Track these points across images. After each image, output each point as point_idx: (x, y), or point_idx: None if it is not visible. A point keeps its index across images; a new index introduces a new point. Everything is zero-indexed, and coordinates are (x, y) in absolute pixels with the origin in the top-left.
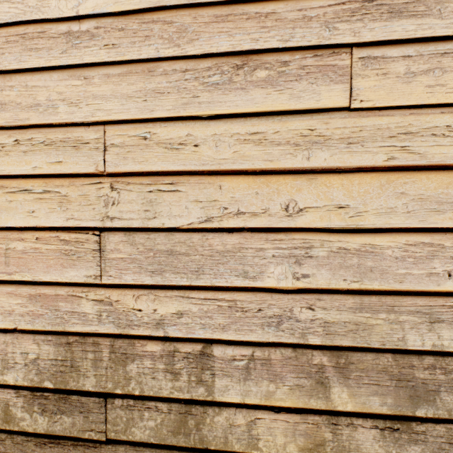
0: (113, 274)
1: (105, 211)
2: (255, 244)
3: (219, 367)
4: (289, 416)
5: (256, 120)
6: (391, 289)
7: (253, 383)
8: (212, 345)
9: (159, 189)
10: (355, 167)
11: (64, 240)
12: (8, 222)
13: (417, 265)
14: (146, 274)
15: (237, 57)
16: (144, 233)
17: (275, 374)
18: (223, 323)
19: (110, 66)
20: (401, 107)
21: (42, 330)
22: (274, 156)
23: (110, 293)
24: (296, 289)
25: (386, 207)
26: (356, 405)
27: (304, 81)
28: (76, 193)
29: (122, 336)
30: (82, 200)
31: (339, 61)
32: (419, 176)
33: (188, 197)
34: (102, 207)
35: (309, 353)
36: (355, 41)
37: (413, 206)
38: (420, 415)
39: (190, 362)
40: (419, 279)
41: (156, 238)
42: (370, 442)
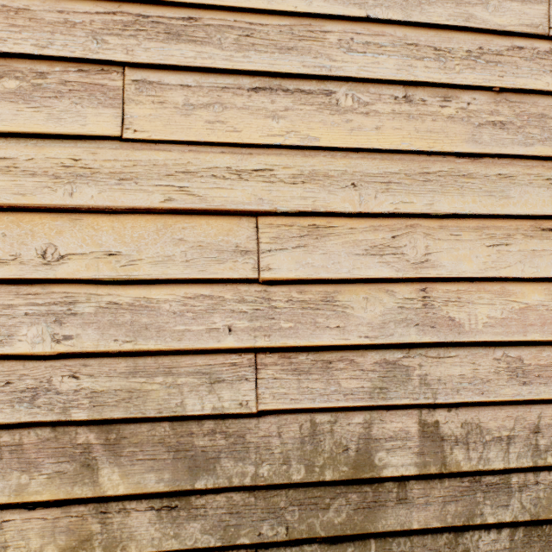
0: None
1: None
2: (2, 300)
3: None
4: (47, 512)
5: (3, 142)
6: (169, 348)
7: None
8: None
9: None
10: (128, 207)
11: None
12: None
13: (197, 320)
14: None
15: None
16: None
17: (29, 461)
18: None
19: None
20: (180, 142)
21: None
22: (28, 189)
23: None
24: (57, 354)
25: (163, 255)
26: (129, 486)
27: (66, 99)
28: None
29: None
30: None
31: (109, 81)
32: (199, 221)
33: None
34: None
35: (73, 431)
36: (128, 60)
37: (192, 254)
38: (200, 487)
39: None
40: (199, 336)
41: None
42: (146, 527)
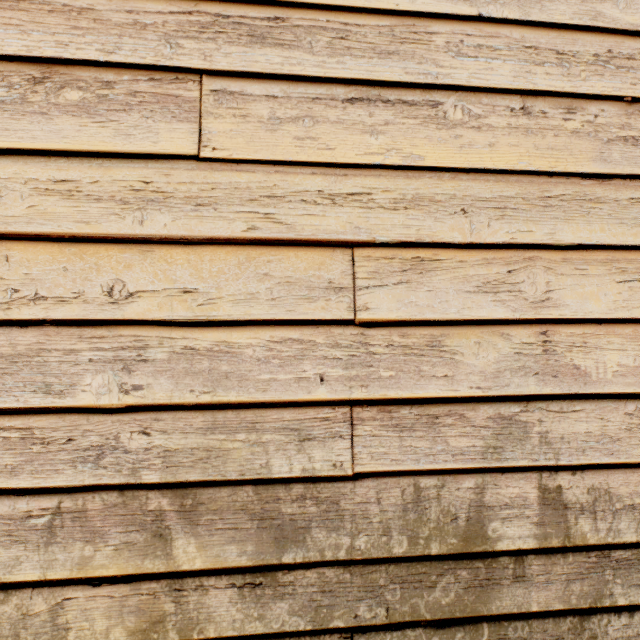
0: None
1: None
2: (63, 344)
3: (6, 531)
4: (114, 589)
5: (65, 162)
6: (252, 400)
7: (59, 548)
8: None
9: None
10: (206, 237)
11: None
12: None
13: (284, 368)
14: None
15: (35, 66)
16: None
17: (94, 530)
18: (12, 463)
19: None
20: (265, 162)
21: None
22: (92, 217)
23: None
24: (125, 407)
25: (246, 293)
26: (207, 559)
27: (135, 112)
28: None
29: None
30: None
31: (185, 91)
32: (287, 253)
33: None
34: None
35: (143, 496)
36: (206, 67)
37: (279, 291)
38: (288, 561)
39: None
40: (287, 386)
41: None
42: (226, 607)
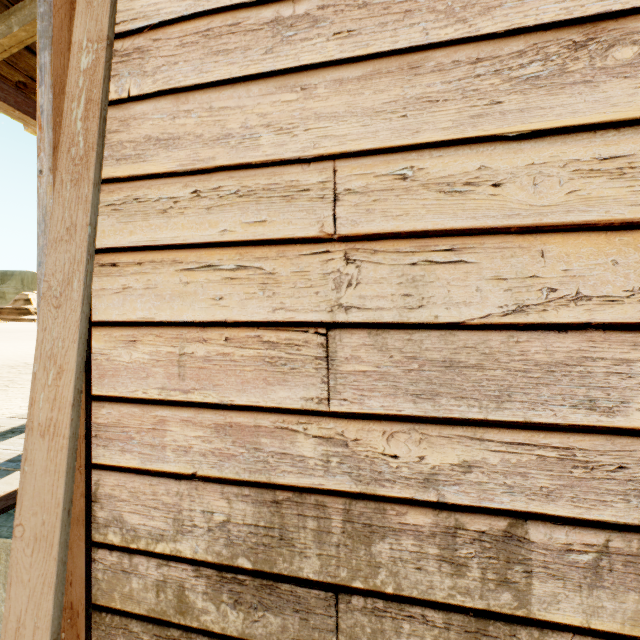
0: (349, 396)
1: (336, 296)
2: (610, 352)
3: (540, 561)
4: None
5: (613, 135)
6: None
7: (606, 594)
8: (527, 522)
9: (429, 259)
10: None
11: (268, 342)
12: (182, 314)
13: None
14: (406, 398)
15: (575, 29)
16: (401, 332)
17: None
18: (547, 486)
19: (344, 65)
20: None
21: (235, 479)
22: None
23: (344, 427)
24: None
25: None
26: None
27: None
28: (287, 269)
29: (364, 497)
30: (297, 280)
31: None
32: None
33: (481, 271)
34: (330, 289)
35: None
36: None
37: None
38: None
39: (484, 548)
40: None
41: (423, 339)
42: None
